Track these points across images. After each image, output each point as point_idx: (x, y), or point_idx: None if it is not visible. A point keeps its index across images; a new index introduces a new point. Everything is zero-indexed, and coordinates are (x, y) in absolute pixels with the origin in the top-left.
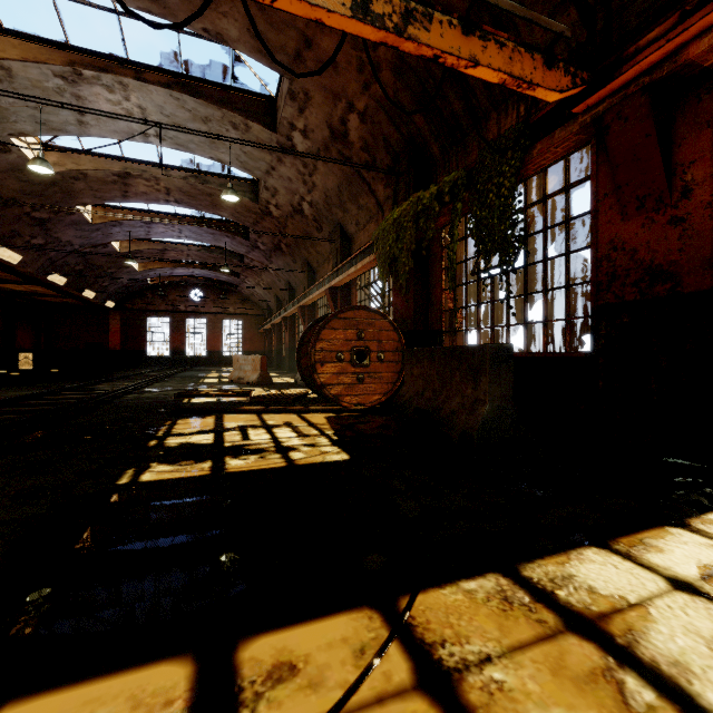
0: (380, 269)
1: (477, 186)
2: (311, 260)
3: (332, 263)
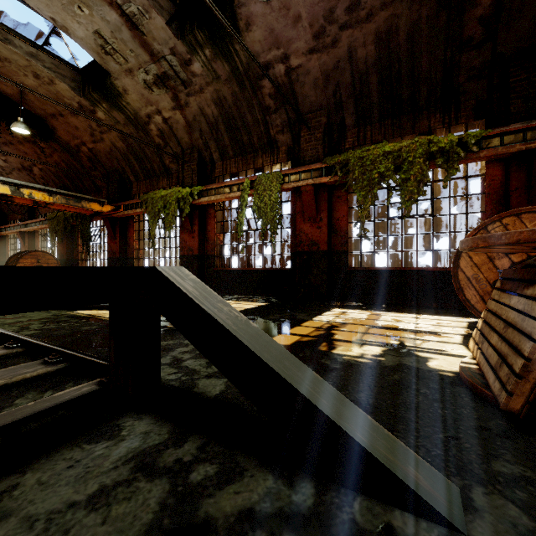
0: (50, 233)
1: (82, 220)
2: (2, 208)
3: (22, 217)
